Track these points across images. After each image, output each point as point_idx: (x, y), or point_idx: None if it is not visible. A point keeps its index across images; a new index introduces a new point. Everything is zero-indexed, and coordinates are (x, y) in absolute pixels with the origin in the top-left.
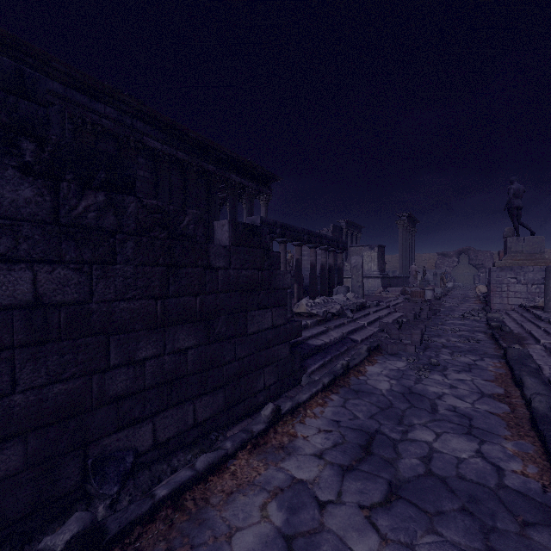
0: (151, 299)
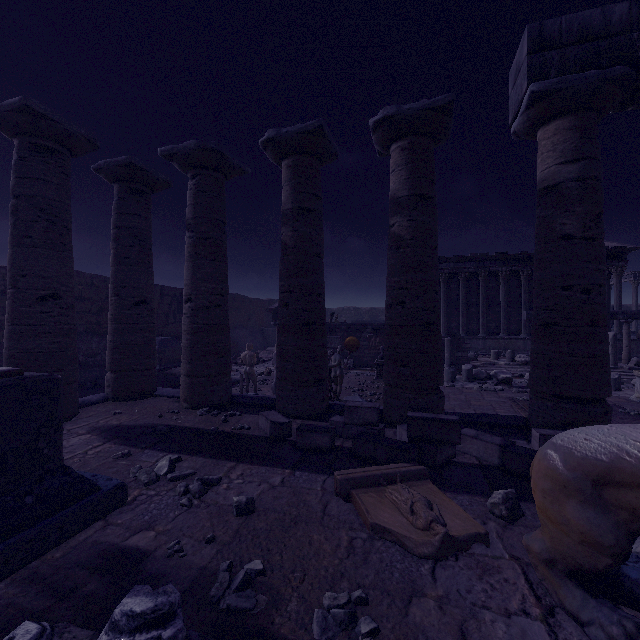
0: None
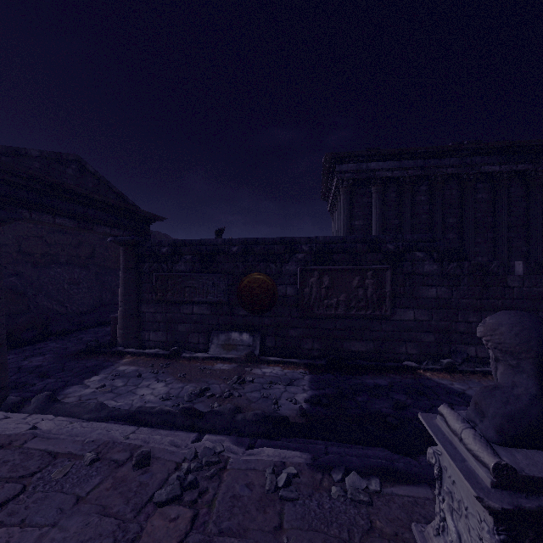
0: (474, 299)
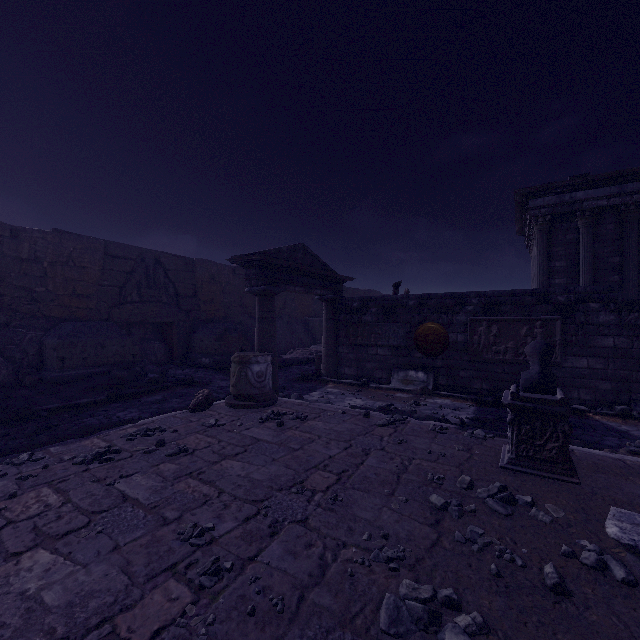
0: None
